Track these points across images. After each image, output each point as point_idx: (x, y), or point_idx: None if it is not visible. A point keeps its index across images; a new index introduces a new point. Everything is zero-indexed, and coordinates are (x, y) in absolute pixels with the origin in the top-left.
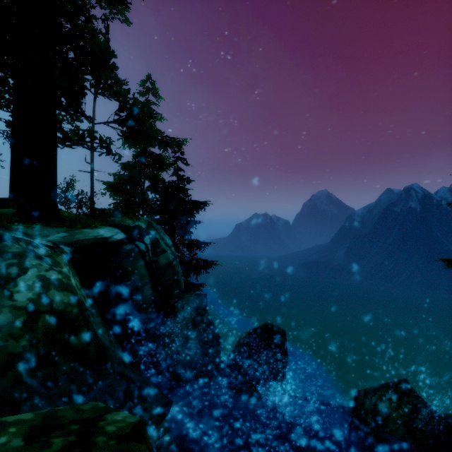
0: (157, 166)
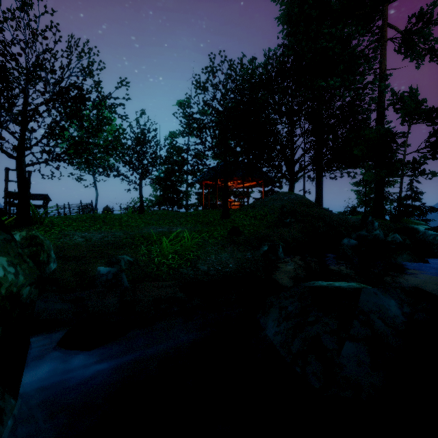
0: (386, 183)
